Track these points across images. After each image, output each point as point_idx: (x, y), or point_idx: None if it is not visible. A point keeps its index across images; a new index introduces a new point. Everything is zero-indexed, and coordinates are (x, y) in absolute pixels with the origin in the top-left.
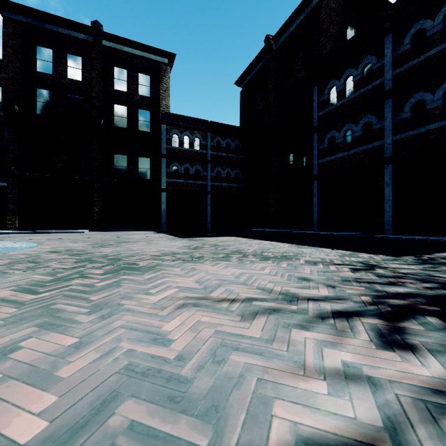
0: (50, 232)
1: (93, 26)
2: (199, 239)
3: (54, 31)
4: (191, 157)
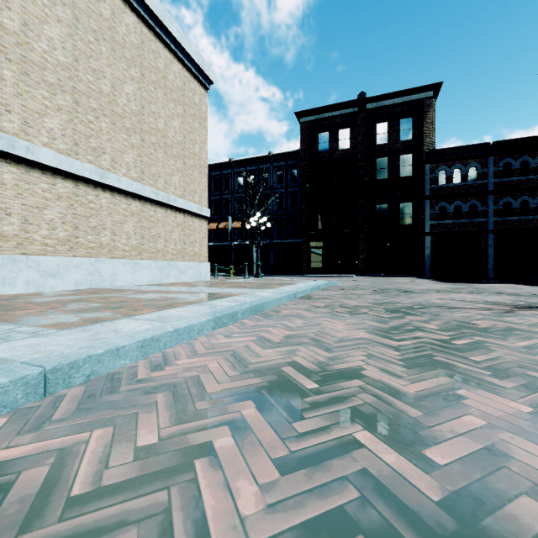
0: (330, 276)
1: (358, 98)
2: (466, 284)
3: (330, 117)
4: (464, 192)
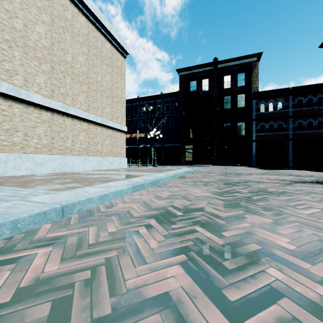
0: (197, 165)
1: (213, 61)
2: (274, 170)
3: (197, 72)
4: (275, 117)
